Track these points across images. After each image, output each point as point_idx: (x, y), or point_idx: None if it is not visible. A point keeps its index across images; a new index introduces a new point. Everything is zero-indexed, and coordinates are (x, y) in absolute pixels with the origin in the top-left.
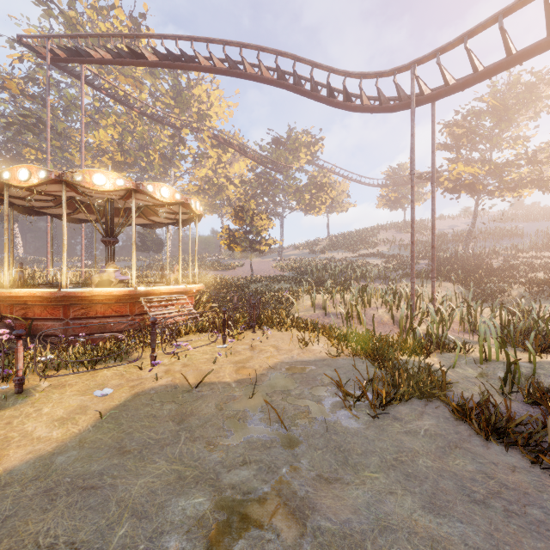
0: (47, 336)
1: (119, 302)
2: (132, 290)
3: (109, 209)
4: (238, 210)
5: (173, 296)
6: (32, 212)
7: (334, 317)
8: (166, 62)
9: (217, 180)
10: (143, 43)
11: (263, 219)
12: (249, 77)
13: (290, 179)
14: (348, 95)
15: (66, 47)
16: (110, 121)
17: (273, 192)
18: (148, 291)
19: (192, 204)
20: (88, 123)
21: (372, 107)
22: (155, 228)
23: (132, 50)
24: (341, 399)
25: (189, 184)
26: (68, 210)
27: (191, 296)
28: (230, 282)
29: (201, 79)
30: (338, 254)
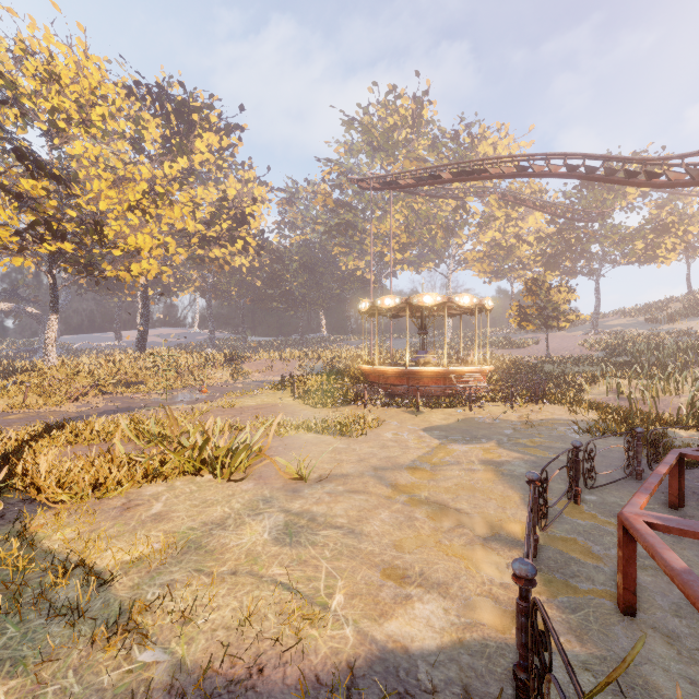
0: (397, 395)
1: (436, 377)
2: (446, 370)
3: (423, 310)
4: (530, 283)
5: (471, 375)
6: (373, 315)
7: (627, 401)
8: (460, 178)
9: (506, 243)
10: (424, 117)
11: (562, 292)
12: (538, 176)
13: (609, 228)
14: (652, 174)
15: (383, 183)
16: (397, 207)
17: (583, 247)
18: (455, 370)
19: (485, 303)
20: (381, 215)
21: (683, 183)
22: (450, 317)
23: (433, 175)
24: (571, 427)
25: (472, 252)
26: (395, 312)
27: (483, 376)
28: (520, 363)
29: (486, 131)
30: (698, 323)
